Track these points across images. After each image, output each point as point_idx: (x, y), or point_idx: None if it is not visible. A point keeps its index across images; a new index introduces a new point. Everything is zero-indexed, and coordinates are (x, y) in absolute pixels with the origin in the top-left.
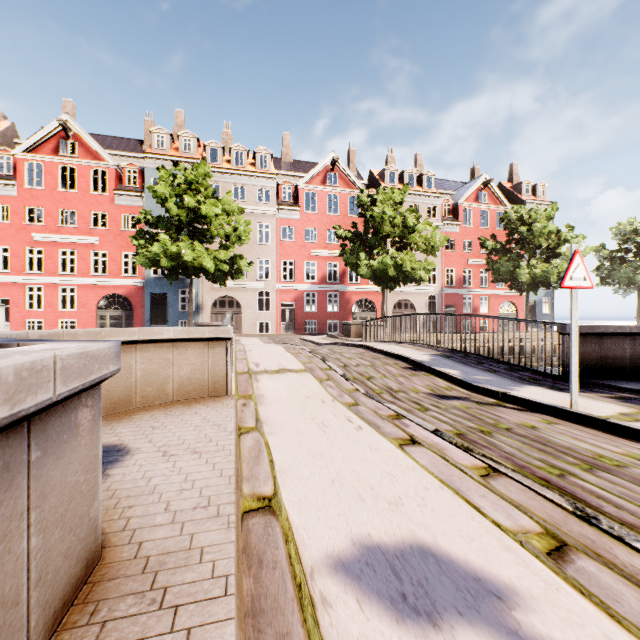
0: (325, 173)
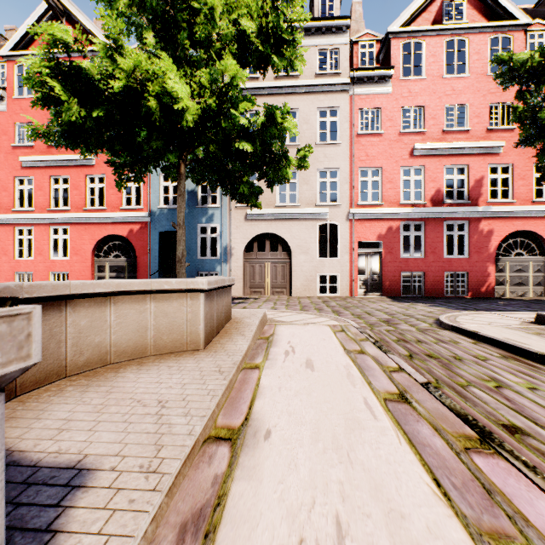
0: (439, 4)
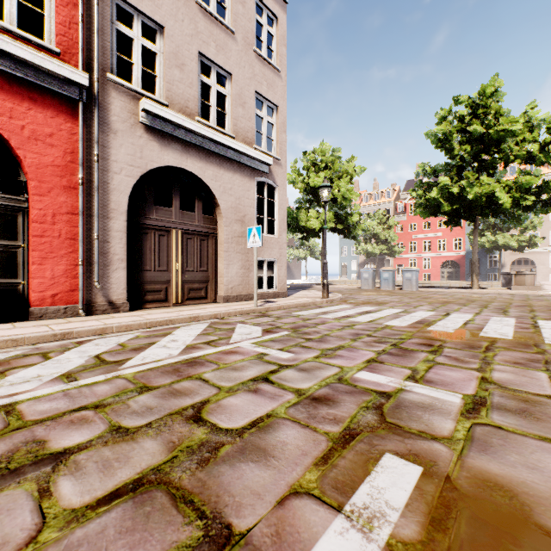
0: None
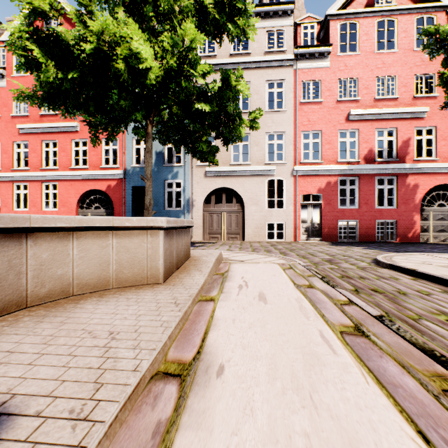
0: None
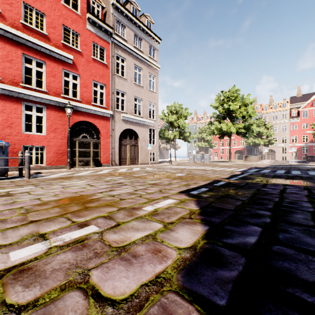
0: (312, 102)
